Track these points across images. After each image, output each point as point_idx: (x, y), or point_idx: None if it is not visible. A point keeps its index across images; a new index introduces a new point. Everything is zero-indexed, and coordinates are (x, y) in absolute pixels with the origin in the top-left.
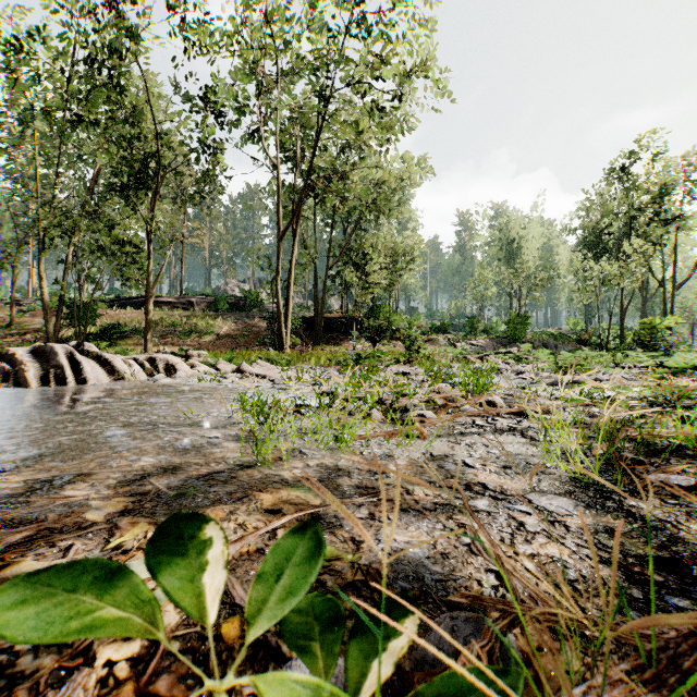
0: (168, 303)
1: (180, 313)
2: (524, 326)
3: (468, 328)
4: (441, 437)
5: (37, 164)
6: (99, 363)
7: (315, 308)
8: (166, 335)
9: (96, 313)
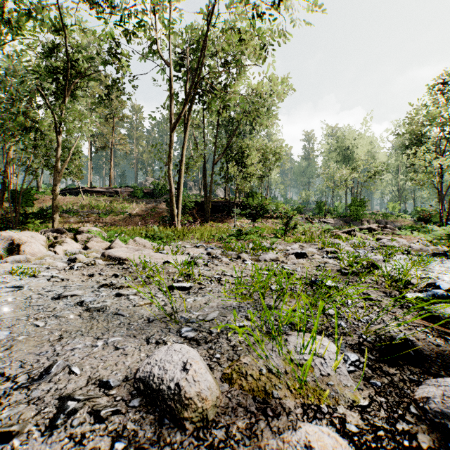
0: (100, 192)
1: (105, 198)
2: (363, 208)
3: (317, 210)
4: None
5: None
6: None
7: (204, 194)
8: (90, 215)
9: (33, 197)
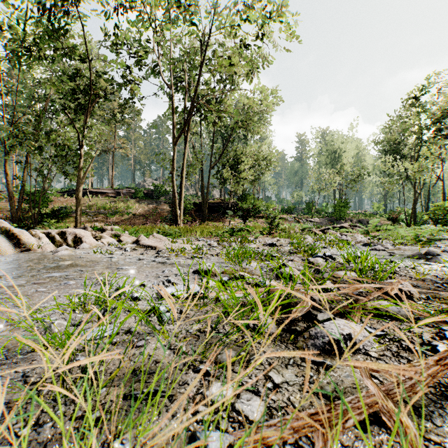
0: (103, 193)
1: (110, 199)
2: (346, 208)
3: (306, 210)
4: (426, 417)
5: (2, 92)
6: (8, 236)
7: (202, 196)
8: (98, 215)
9: (48, 199)
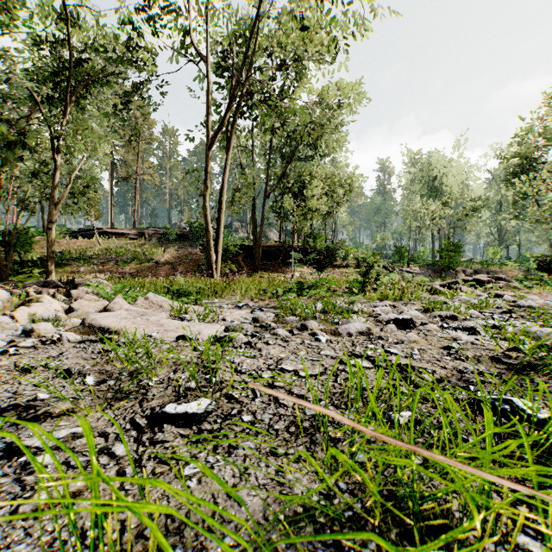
0: (121, 234)
1: (127, 242)
2: (458, 253)
3: (397, 257)
4: None
5: None
6: None
7: (253, 236)
8: (106, 263)
9: (32, 239)
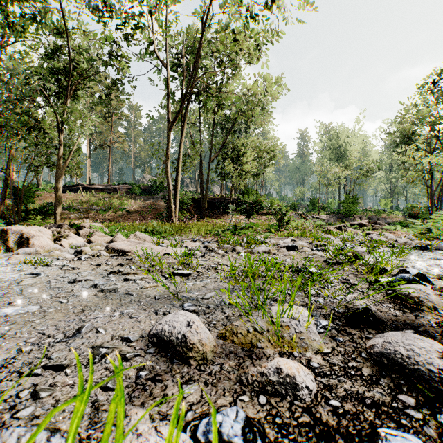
0: (98, 189)
1: (104, 195)
2: (355, 204)
3: (311, 206)
4: None
5: None
6: None
7: (201, 191)
8: (90, 211)
9: (35, 194)
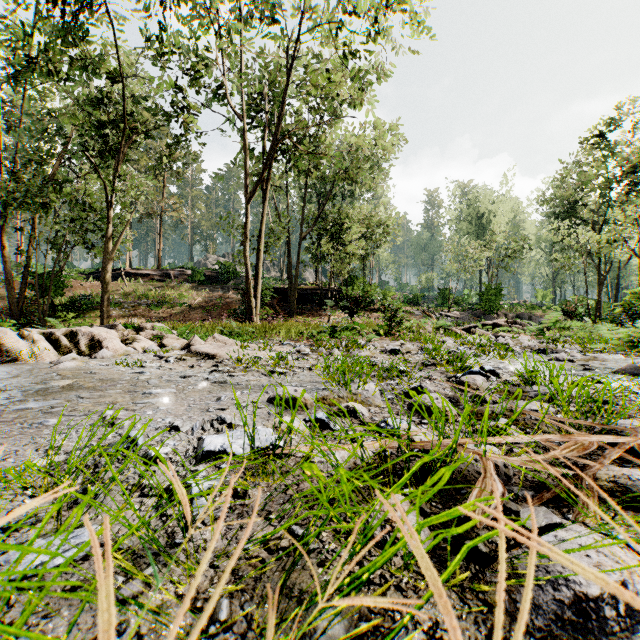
0: (145, 275)
1: (155, 284)
2: (499, 297)
3: (440, 300)
4: None
5: None
6: None
7: (289, 279)
8: (137, 307)
9: (64, 283)
